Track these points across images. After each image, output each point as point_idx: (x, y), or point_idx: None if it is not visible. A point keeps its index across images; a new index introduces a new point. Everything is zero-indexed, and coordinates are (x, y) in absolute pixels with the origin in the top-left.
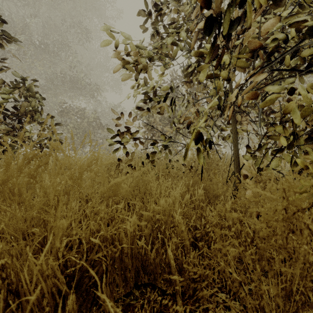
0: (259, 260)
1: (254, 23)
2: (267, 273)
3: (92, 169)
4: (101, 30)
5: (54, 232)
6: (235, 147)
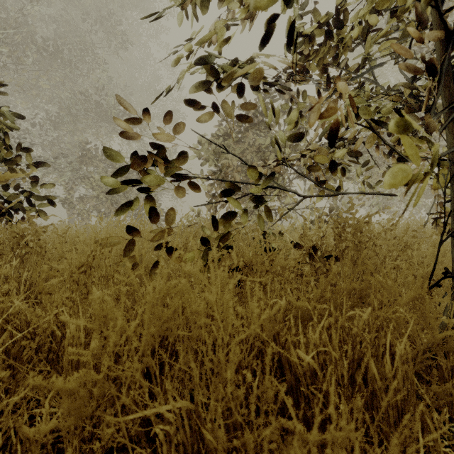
0: None
1: None
2: None
3: None
4: None
5: None
6: None
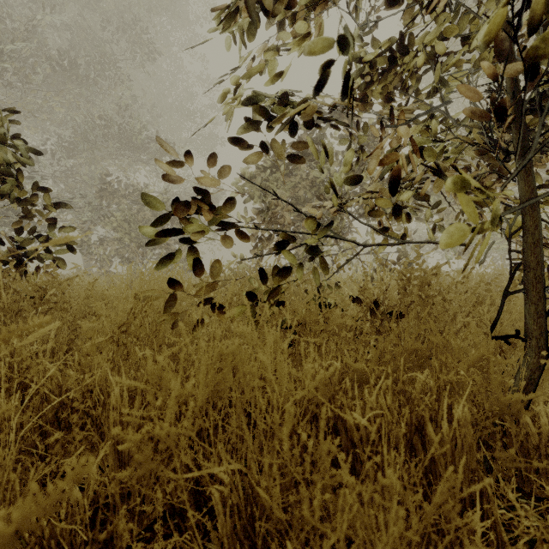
0: None
1: None
2: None
3: None
4: None
5: None
6: (537, 250)
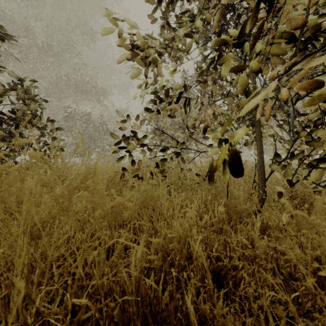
0: (302, 303)
1: (291, 0)
2: (313, 321)
3: (88, 185)
4: (102, 15)
5: (13, 295)
6: (260, 155)
